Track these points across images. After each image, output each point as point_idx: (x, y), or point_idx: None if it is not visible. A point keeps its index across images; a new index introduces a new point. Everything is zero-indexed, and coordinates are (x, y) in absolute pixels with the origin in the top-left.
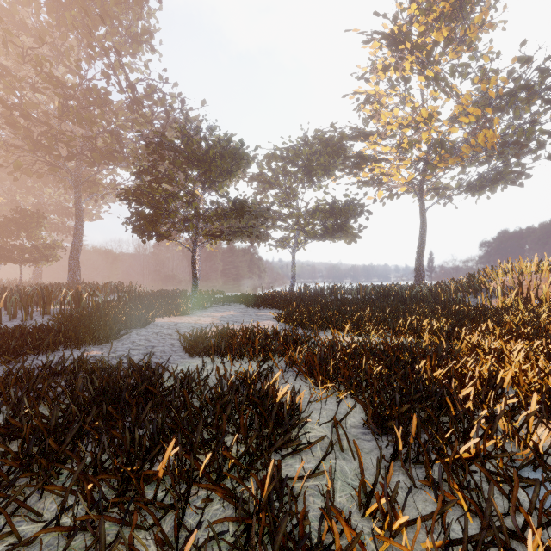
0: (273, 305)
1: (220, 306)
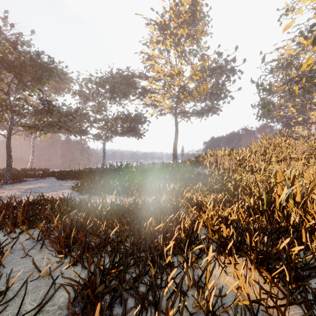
0: (78, 177)
1: (36, 179)
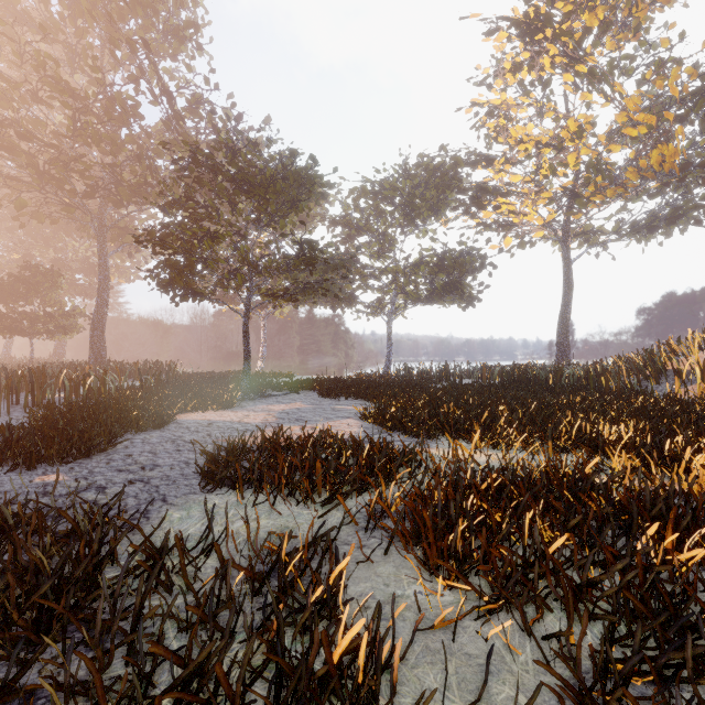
0: (358, 393)
1: (285, 394)
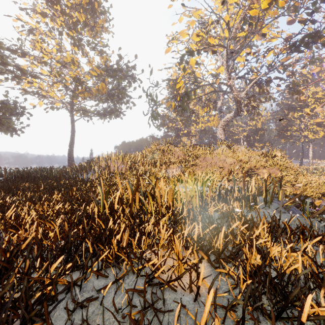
0: None
1: None
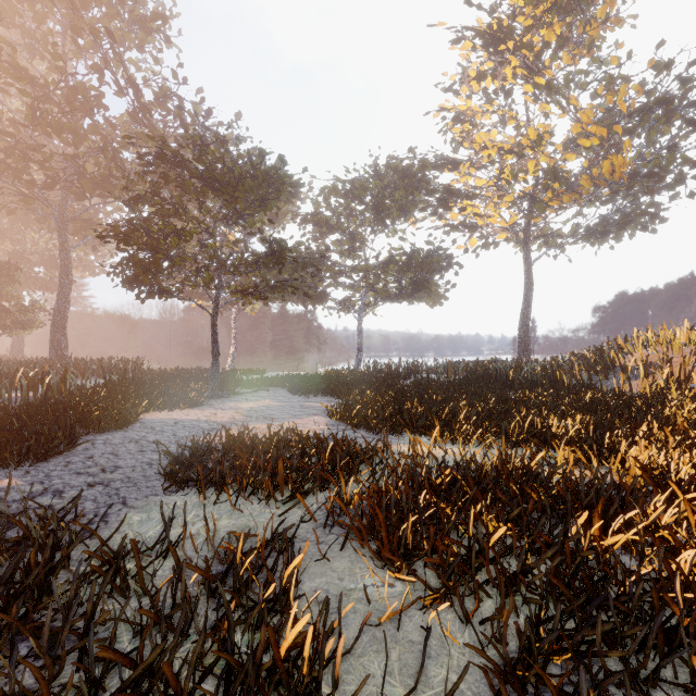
0: (327, 390)
1: (254, 391)
